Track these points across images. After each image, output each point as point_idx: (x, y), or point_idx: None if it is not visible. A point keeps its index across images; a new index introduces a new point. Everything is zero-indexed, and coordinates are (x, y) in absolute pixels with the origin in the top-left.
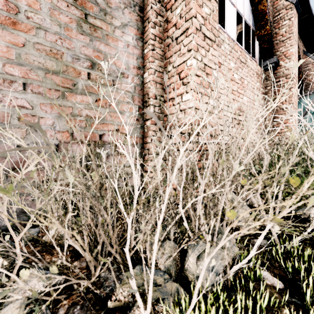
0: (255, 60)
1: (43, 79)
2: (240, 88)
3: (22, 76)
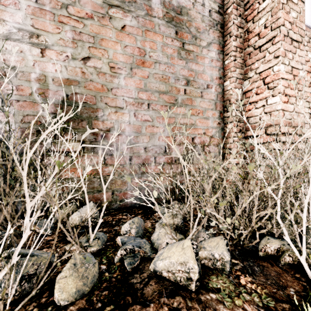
0: None
1: (158, 99)
2: None
3: (147, 99)
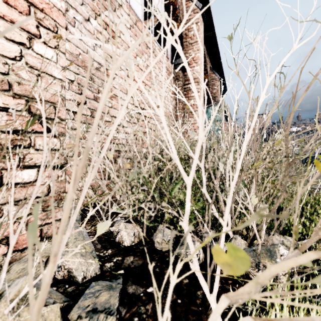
0: (167, 56)
1: None
2: (146, 77)
3: None
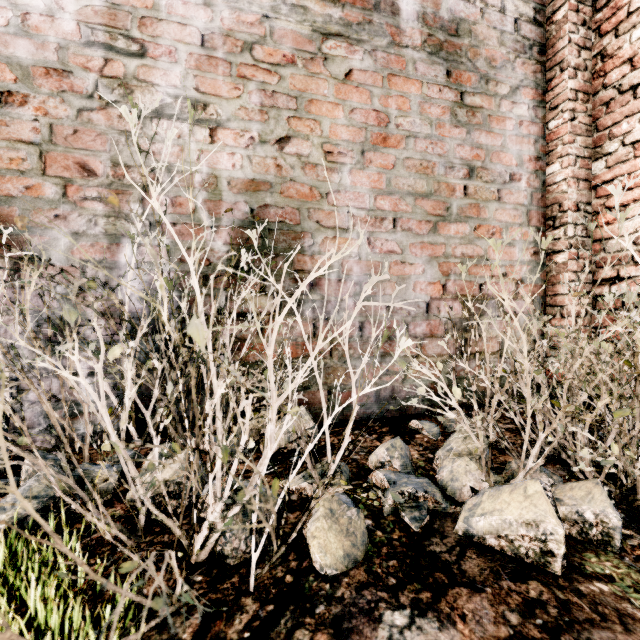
0: None
1: (413, 209)
2: None
3: (392, 209)
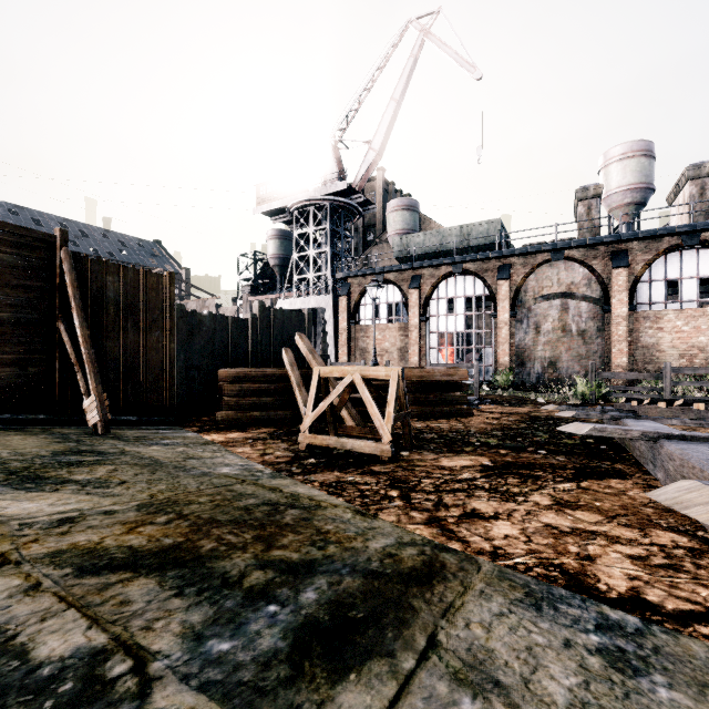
0: None
1: (575, 358)
2: (693, 333)
3: (571, 358)
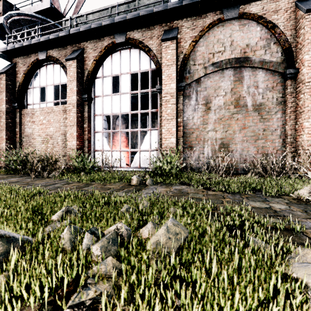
0: None
1: (250, 138)
2: None
3: (246, 139)
